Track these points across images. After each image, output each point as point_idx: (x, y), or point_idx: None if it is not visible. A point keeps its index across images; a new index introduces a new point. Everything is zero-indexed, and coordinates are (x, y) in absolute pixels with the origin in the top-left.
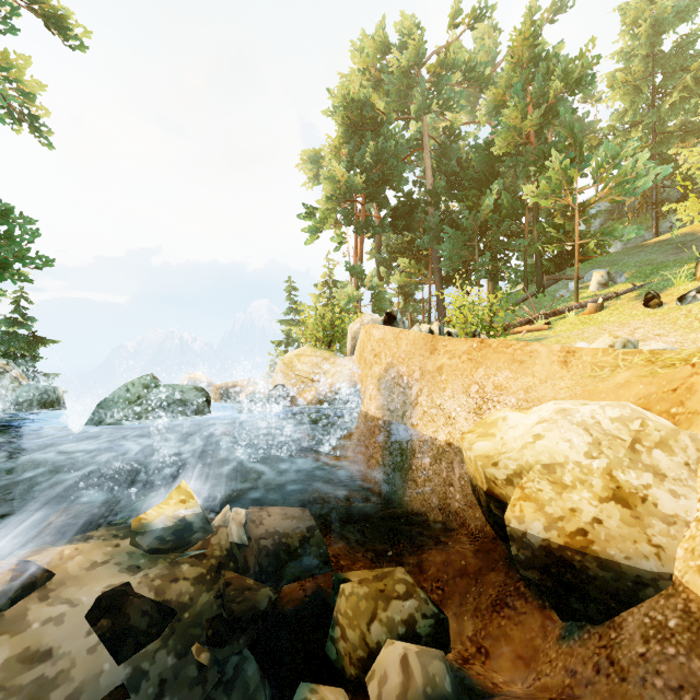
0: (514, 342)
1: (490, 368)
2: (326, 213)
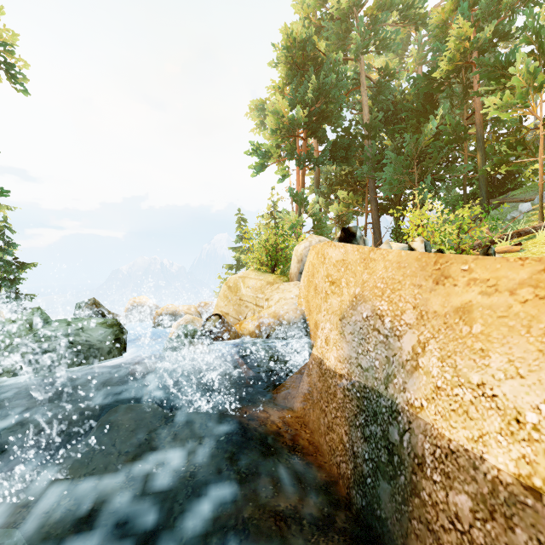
0: None
1: None
2: (271, 148)
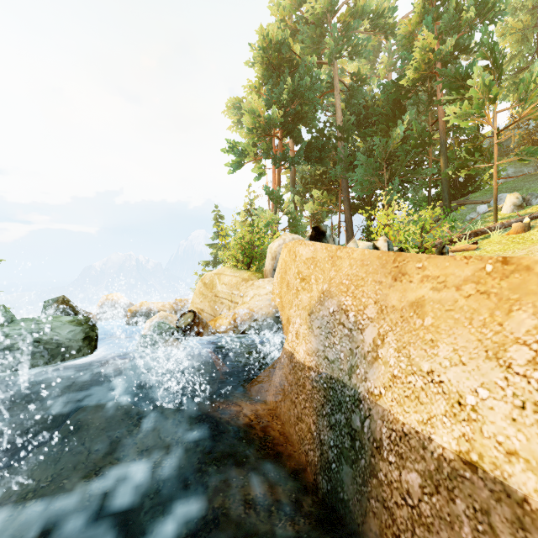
0: None
1: None
2: (247, 146)
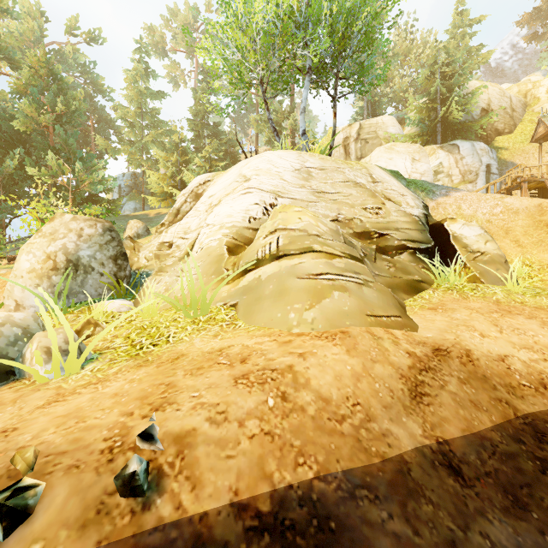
0: None
1: None
2: None
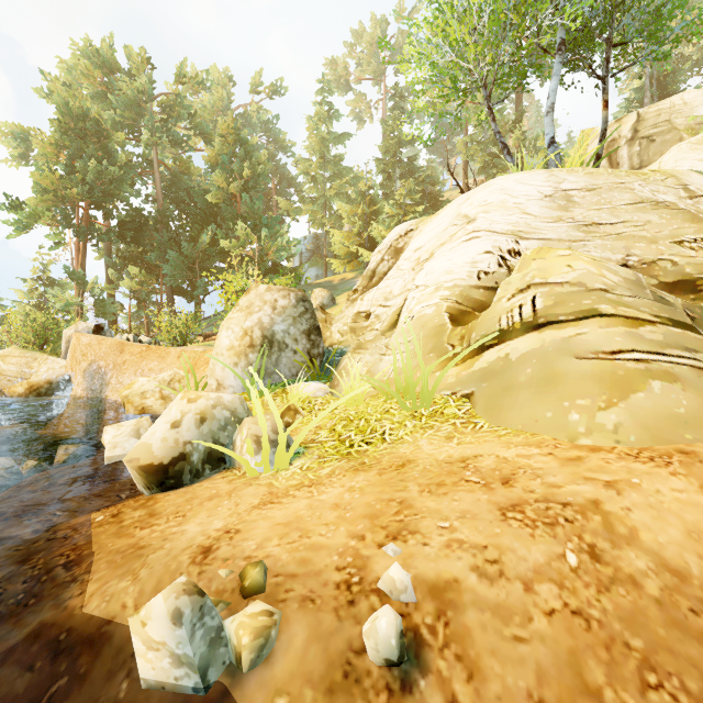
0: (163, 348)
1: (149, 360)
2: (39, 211)
